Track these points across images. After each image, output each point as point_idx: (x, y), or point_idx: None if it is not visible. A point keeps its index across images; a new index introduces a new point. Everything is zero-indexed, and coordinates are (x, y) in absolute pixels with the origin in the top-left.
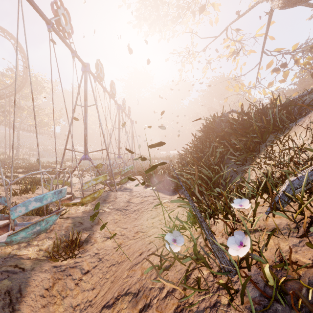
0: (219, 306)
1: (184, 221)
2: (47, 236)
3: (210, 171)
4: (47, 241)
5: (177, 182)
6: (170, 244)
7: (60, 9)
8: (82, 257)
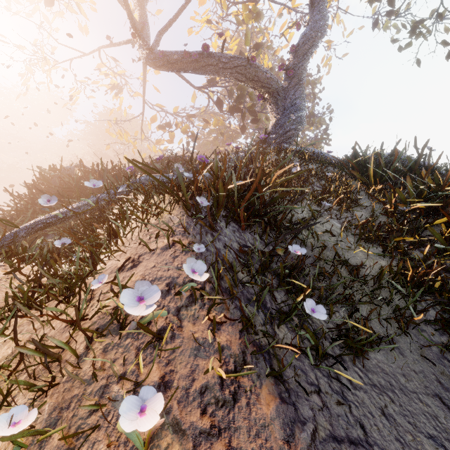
0: None
1: None
2: None
3: None
4: None
5: None
6: None
7: None
8: None
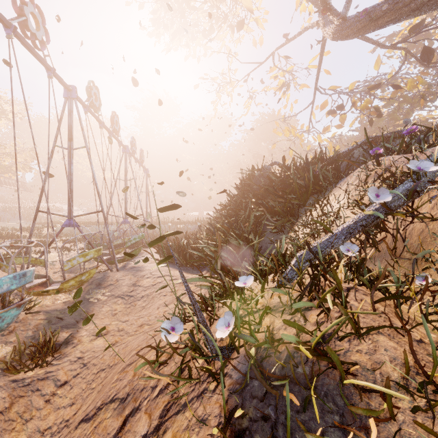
0: (206, 393)
1: (187, 305)
2: (4, 340)
3: (240, 242)
4: (3, 348)
5: (202, 255)
6: (167, 333)
7: (28, 6)
8: (58, 364)
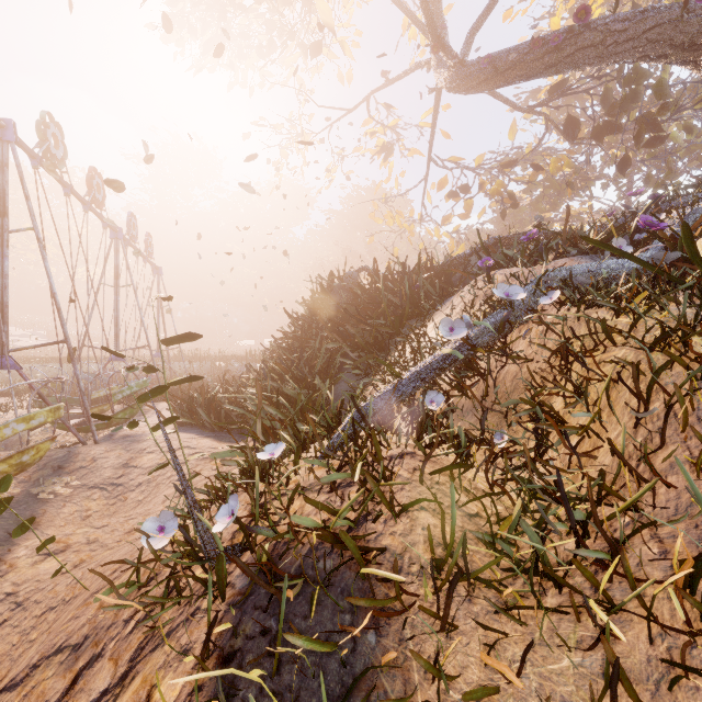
0: (197, 614)
1: None
2: None
3: (300, 391)
4: None
5: (245, 413)
6: (152, 536)
7: None
8: None
